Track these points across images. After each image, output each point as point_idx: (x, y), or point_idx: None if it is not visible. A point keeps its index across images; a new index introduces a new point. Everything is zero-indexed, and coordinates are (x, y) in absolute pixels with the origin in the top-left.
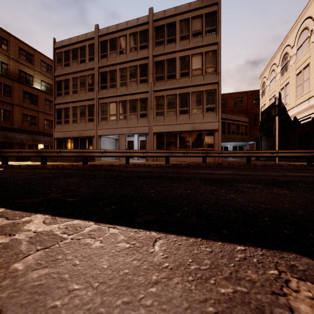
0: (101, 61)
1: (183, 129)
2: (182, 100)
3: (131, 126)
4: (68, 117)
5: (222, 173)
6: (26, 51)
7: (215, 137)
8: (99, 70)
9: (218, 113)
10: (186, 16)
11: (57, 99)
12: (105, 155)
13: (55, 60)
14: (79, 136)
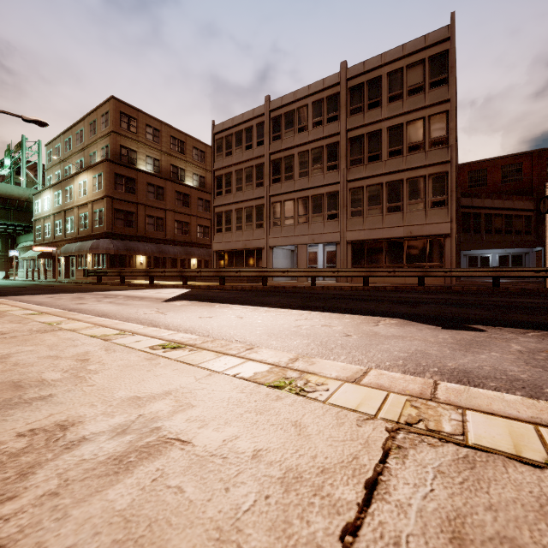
0: (273, 145)
1: (393, 235)
2: (391, 192)
3: (315, 233)
4: (231, 224)
5: (428, 297)
6: (177, 139)
7: (445, 245)
8: (271, 157)
9: (450, 209)
10: (398, 65)
11: (217, 200)
12: (288, 275)
13: (214, 149)
14: (245, 248)
